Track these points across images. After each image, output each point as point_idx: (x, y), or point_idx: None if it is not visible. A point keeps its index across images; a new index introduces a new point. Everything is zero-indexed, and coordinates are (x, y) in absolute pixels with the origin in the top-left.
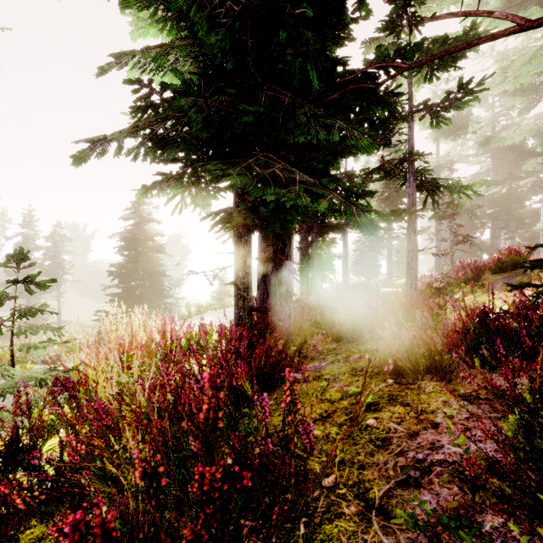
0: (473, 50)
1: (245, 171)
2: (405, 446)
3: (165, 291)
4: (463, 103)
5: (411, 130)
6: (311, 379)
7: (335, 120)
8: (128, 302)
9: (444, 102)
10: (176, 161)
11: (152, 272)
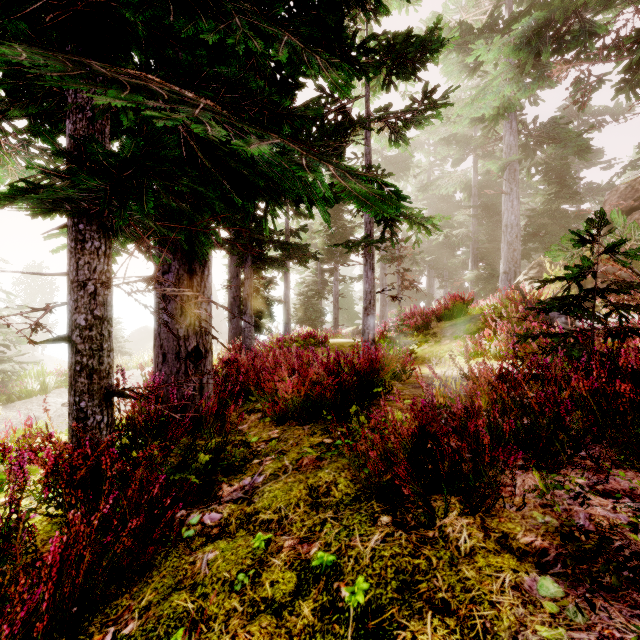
0: (433, 62)
1: (60, 58)
2: None
3: None
4: (425, 119)
5: (369, 142)
6: (235, 526)
7: (281, 31)
8: None
9: (406, 112)
10: None
11: None
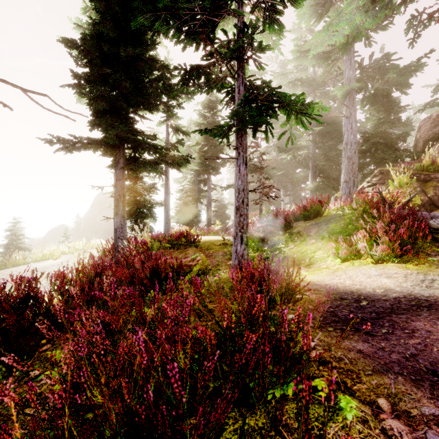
0: None
1: None
2: None
3: None
4: None
5: (242, 19)
6: None
7: None
8: None
9: None
10: None
11: None
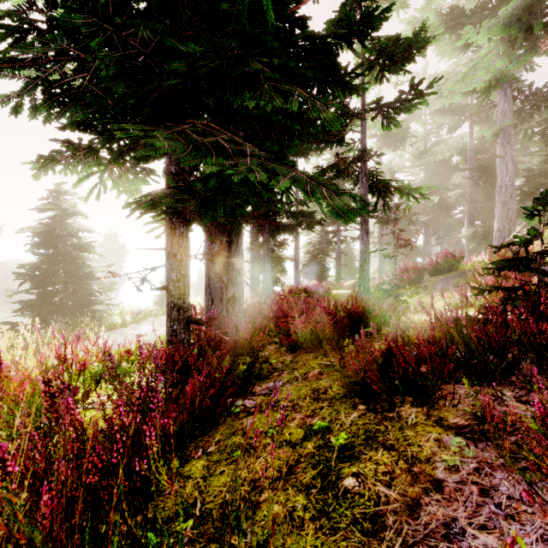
0: (421, 55)
1: (176, 136)
2: (408, 534)
3: (94, 296)
4: (413, 106)
5: (364, 129)
6: (265, 407)
7: (294, 87)
8: (43, 311)
9: (396, 102)
10: (89, 128)
11: (76, 275)
